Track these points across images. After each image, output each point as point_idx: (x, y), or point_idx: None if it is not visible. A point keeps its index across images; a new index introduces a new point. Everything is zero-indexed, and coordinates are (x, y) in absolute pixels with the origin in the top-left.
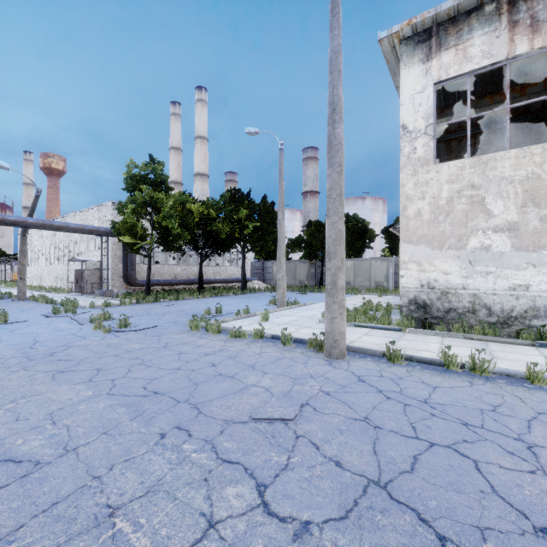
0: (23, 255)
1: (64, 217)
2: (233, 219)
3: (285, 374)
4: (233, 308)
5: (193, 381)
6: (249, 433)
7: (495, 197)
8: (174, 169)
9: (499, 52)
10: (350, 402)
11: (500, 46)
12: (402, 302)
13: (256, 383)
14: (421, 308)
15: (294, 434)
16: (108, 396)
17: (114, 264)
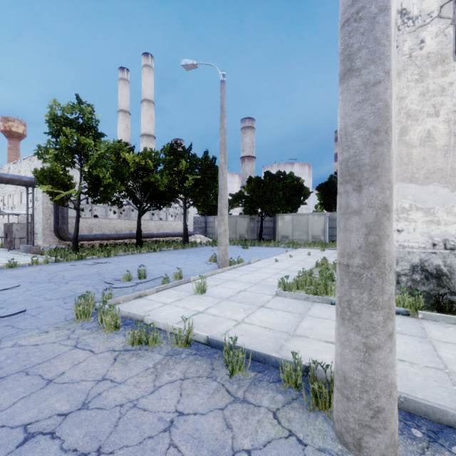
0: None
1: None
2: (172, 170)
3: None
4: (166, 269)
5: None
6: None
7: None
8: (123, 130)
9: None
10: None
11: None
12: (401, 269)
13: None
14: (433, 277)
15: None
16: None
17: (46, 217)
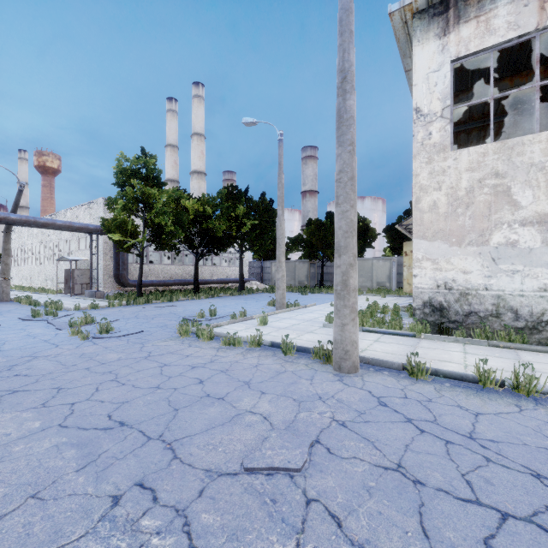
0: (6, 253)
1: (54, 215)
2: (230, 216)
3: (288, 395)
4: (229, 311)
5: (173, 406)
6: (240, 495)
7: (522, 186)
8: (171, 167)
9: (527, 22)
10: (374, 439)
11: (528, 16)
12: (416, 305)
13: (252, 408)
14: (437, 311)
15: (303, 497)
16: (58, 429)
17: (106, 264)
